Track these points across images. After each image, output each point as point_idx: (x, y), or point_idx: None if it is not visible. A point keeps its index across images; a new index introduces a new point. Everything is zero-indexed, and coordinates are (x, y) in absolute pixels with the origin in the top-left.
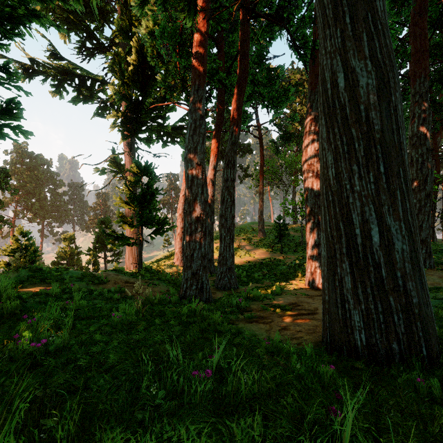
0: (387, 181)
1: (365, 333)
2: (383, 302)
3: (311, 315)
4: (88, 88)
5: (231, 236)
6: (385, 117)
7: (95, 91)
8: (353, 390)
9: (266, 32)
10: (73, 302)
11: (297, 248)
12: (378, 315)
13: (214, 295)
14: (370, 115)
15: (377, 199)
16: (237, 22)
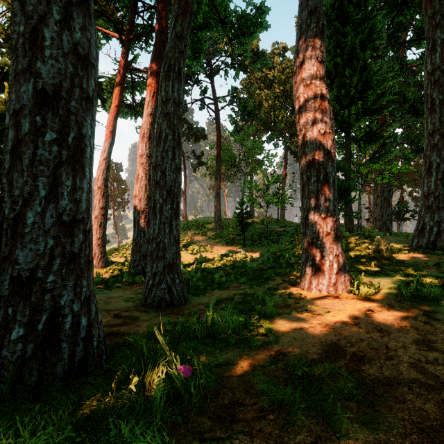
0: None
1: None
2: None
3: None
4: None
5: (174, 204)
6: None
7: None
8: None
9: None
10: None
11: (262, 240)
12: None
13: (129, 328)
14: None
15: None
16: None
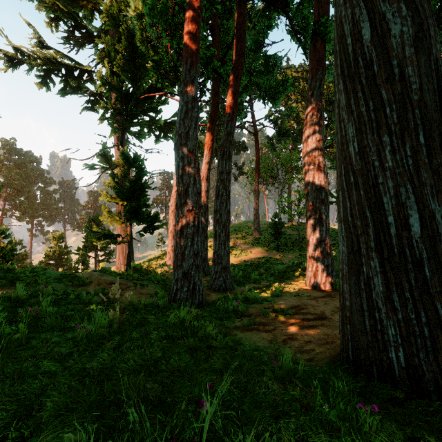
0: (429, 154)
1: (404, 351)
2: (427, 311)
3: (318, 320)
4: (76, 79)
5: (226, 233)
6: (425, 73)
7: (84, 83)
8: (406, 441)
9: (263, 16)
10: (37, 308)
11: (293, 246)
12: (422, 328)
13: (208, 297)
14: (406, 71)
15: (417, 176)
16: (233, 9)
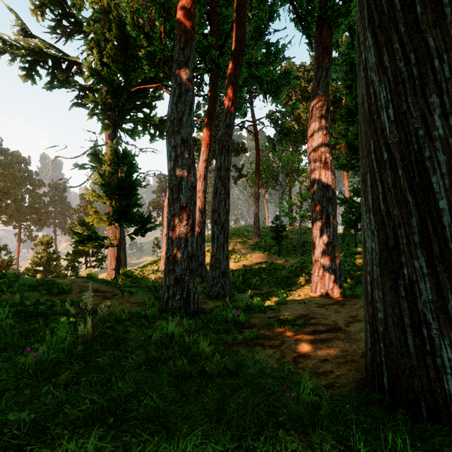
0: None
1: None
2: None
3: (332, 332)
4: (64, 72)
5: (225, 234)
6: None
7: (73, 76)
8: None
9: (265, 2)
10: None
11: (295, 250)
12: None
13: (204, 306)
14: None
15: None
16: None
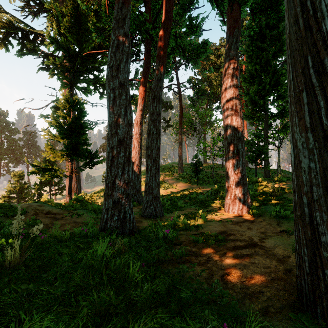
0: None
1: None
2: None
3: (250, 248)
4: (31, 42)
5: (157, 166)
6: None
7: (38, 46)
8: None
9: None
10: None
11: (209, 180)
12: None
13: (139, 224)
14: None
15: None
16: None
